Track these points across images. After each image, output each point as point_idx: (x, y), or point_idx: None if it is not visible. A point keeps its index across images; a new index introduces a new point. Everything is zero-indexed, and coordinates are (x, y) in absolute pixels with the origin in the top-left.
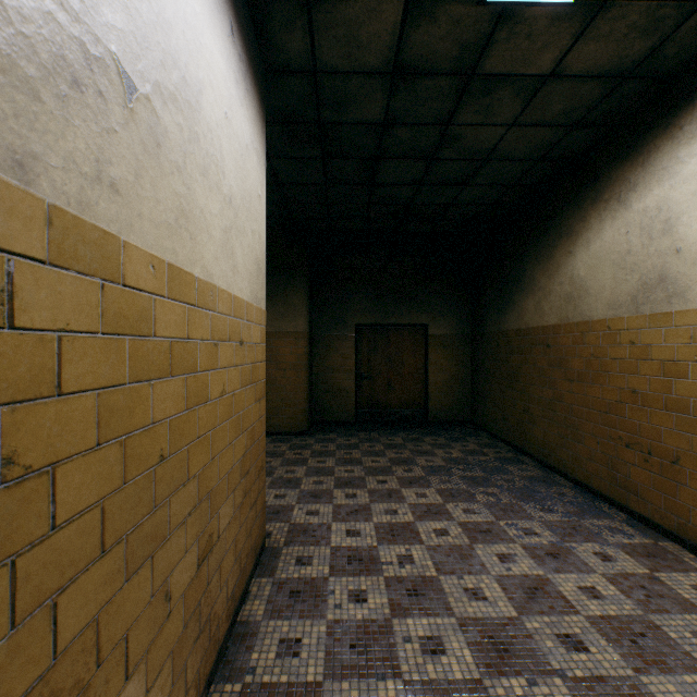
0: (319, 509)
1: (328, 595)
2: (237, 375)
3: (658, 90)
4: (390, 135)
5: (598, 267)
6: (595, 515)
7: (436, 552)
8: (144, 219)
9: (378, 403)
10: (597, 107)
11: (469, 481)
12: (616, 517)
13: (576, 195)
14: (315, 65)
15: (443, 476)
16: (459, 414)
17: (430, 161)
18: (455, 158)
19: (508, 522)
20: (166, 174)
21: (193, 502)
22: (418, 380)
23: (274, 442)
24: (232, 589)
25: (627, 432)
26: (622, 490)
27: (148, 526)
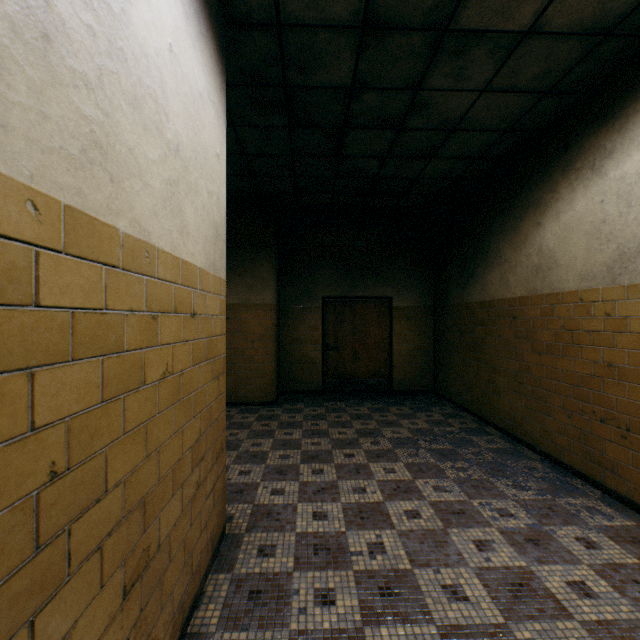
0: (285, 487)
1: (292, 595)
2: (188, 351)
3: (638, 51)
4: (358, 101)
5: (569, 237)
6: (569, 493)
7: (408, 539)
8: (13, 133)
9: (344, 373)
10: (572, 70)
11: (437, 455)
12: (592, 495)
13: (545, 166)
14: (279, 17)
15: (411, 449)
16: (422, 383)
17: (398, 131)
18: (423, 128)
19: (481, 501)
20: (62, 83)
21: (115, 518)
22: (383, 351)
23: (242, 413)
24: (180, 600)
25: (602, 407)
26: (596, 466)
27: (23, 579)
